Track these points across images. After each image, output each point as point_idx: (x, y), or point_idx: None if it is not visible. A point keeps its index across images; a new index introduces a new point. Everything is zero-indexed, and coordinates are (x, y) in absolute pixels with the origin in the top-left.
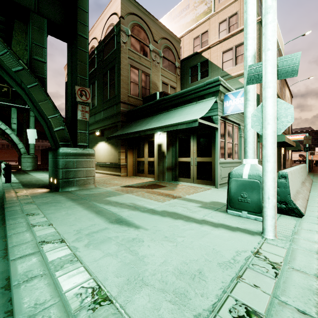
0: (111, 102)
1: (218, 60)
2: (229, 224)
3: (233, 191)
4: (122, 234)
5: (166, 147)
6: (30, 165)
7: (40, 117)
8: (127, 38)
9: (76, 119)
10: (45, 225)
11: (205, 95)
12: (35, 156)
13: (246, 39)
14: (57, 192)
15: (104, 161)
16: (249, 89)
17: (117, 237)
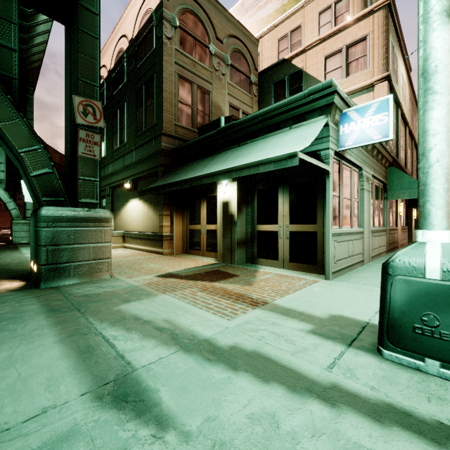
0: (148, 135)
1: (319, 70)
2: (408, 406)
3: (398, 307)
4: None
5: (237, 207)
6: (26, 235)
7: (10, 152)
8: (173, 30)
9: (76, 156)
10: None
11: (306, 114)
12: None
13: None
14: (36, 288)
15: (137, 230)
16: (435, 65)
17: None
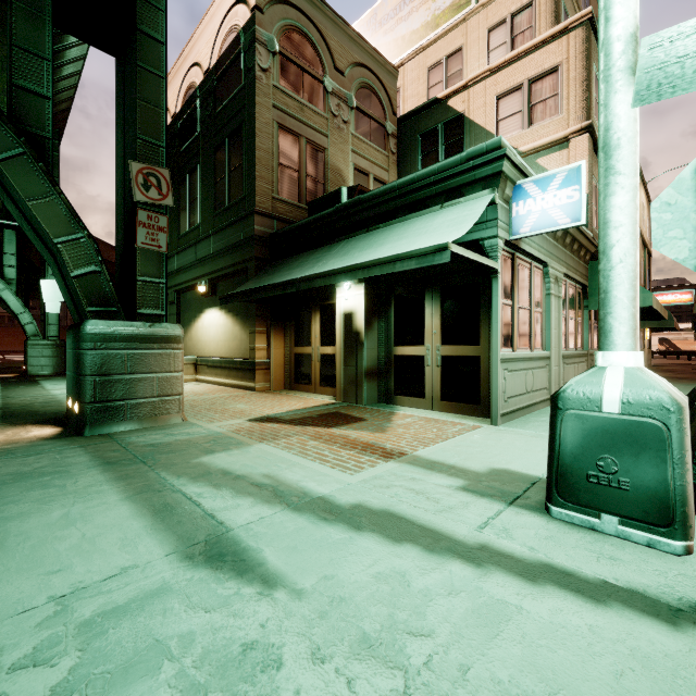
0: (233, 214)
1: (488, 115)
2: (571, 565)
3: (569, 451)
4: (212, 619)
5: (365, 321)
6: (47, 362)
7: (40, 242)
8: (271, 58)
9: (134, 247)
10: None
11: (464, 187)
12: (60, 343)
13: None
14: (79, 436)
15: (216, 355)
16: (617, 138)
17: (187, 637)
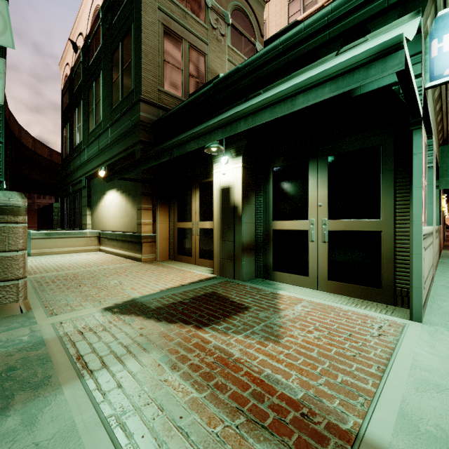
0: (125, 106)
1: None
2: None
3: None
4: None
5: (243, 195)
6: None
7: None
8: None
9: None
10: None
11: (371, 21)
12: None
13: None
14: None
15: (114, 229)
16: None
17: None
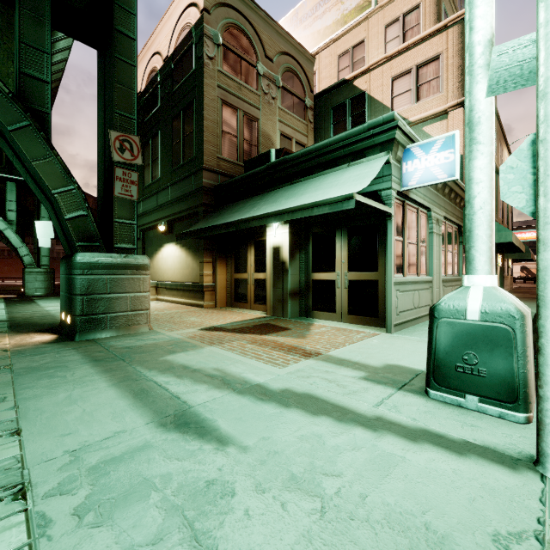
0: (186, 170)
1: (385, 93)
2: (442, 430)
3: (443, 348)
4: (183, 465)
5: (289, 253)
6: (40, 286)
7: (40, 192)
8: (216, 49)
9: (112, 197)
10: (2, 434)
11: (366, 150)
12: (50, 270)
13: (472, 6)
14: (71, 341)
15: (173, 280)
16: (478, 117)
17: (166, 476)
